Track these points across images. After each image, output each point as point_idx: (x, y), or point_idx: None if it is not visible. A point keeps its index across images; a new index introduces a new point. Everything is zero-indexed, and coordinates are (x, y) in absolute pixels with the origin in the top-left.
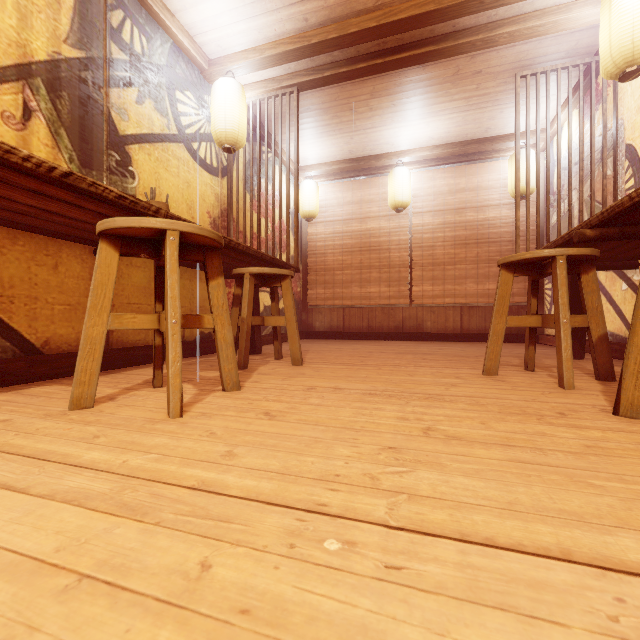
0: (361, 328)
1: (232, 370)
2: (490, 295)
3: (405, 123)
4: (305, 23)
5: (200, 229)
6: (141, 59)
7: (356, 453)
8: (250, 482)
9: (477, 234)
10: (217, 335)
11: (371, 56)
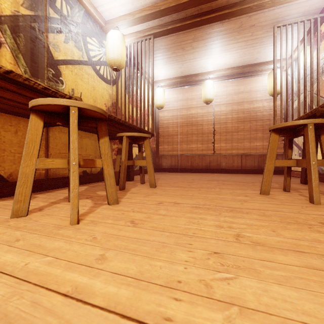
0: (187, 166)
1: (113, 192)
2: (257, 148)
3: (211, 56)
4: None
5: (92, 106)
6: (67, 18)
7: (191, 258)
8: (112, 289)
9: (250, 116)
10: (104, 171)
11: (193, 17)
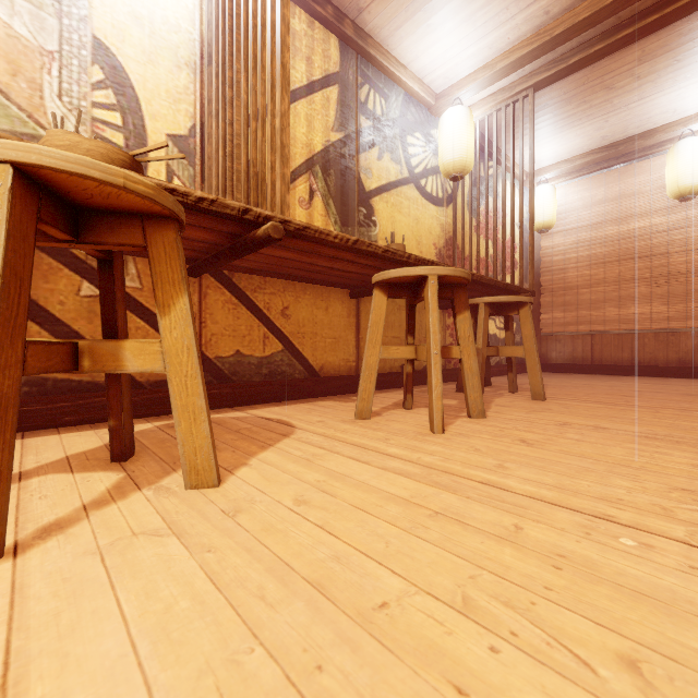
0: (619, 360)
1: (477, 398)
2: None
3: (697, 77)
4: (545, 16)
5: (454, 271)
6: (381, 120)
7: (639, 487)
8: (530, 488)
9: None
10: (463, 365)
11: (640, 16)
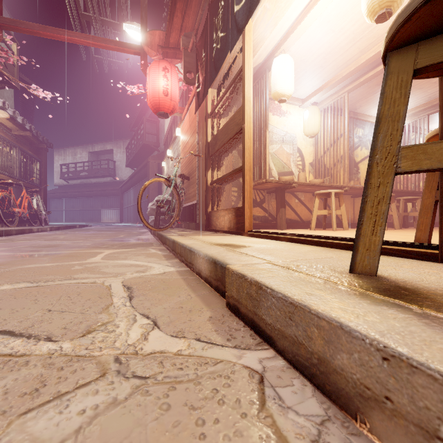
0: None
1: (397, 225)
2: None
3: None
4: (429, 98)
5: None
6: (361, 137)
7: None
8: (403, 231)
9: None
10: (393, 216)
11: None
